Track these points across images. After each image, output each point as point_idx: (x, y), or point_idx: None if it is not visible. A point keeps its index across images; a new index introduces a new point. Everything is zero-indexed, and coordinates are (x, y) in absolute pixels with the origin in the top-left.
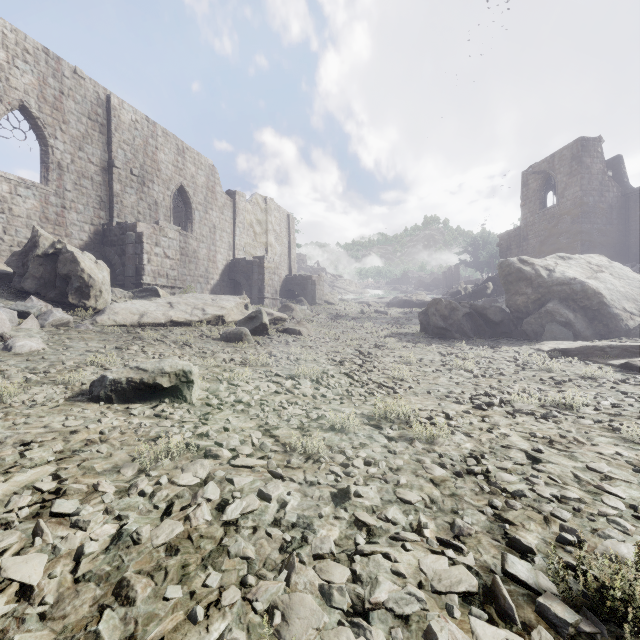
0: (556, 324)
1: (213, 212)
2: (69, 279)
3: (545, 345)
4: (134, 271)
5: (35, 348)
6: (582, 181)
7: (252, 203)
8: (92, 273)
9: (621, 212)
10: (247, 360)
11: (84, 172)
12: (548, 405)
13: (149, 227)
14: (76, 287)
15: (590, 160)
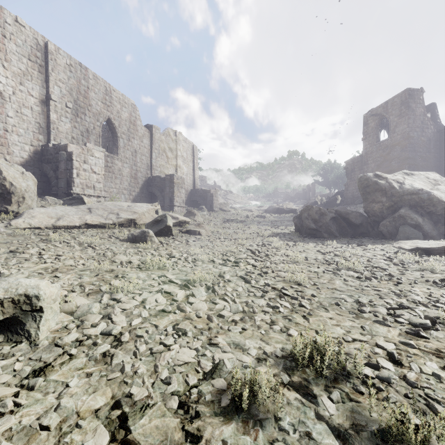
0: (408, 226)
1: (134, 140)
2: None
3: (404, 244)
4: (65, 183)
5: None
6: (409, 120)
7: (165, 135)
8: (15, 181)
9: (436, 144)
10: (145, 262)
11: (24, 102)
12: None
13: (78, 148)
14: None
15: (415, 105)
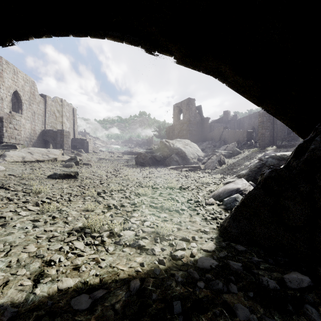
0: (174, 161)
1: (34, 105)
2: None
3: (170, 167)
4: None
5: (4, 169)
6: (189, 113)
7: (54, 101)
8: None
9: (200, 124)
10: (80, 172)
11: None
12: (158, 177)
13: (6, 114)
14: None
15: (192, 106)
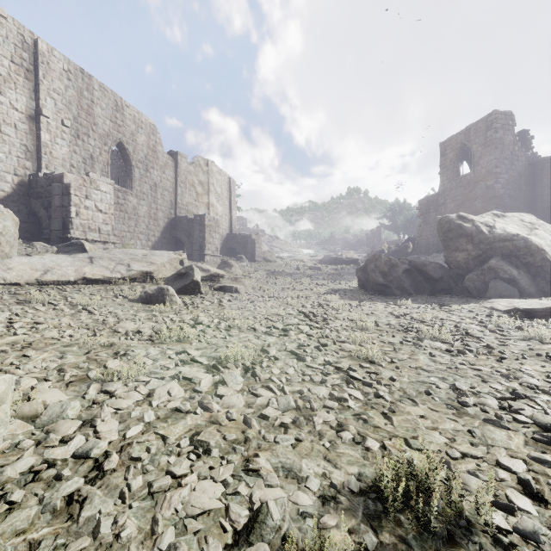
0: (500, 281)
1: (154, 171)
2: None
3: (497, 303)
4: (61, 224)
5: None
6: (496, 150)
7: (194, 165)
8: None
9: (529, 179)
10: (160, 332)
11: (6, 118)
12: None
13: (78, 178)
14: None
15: (503, 132)
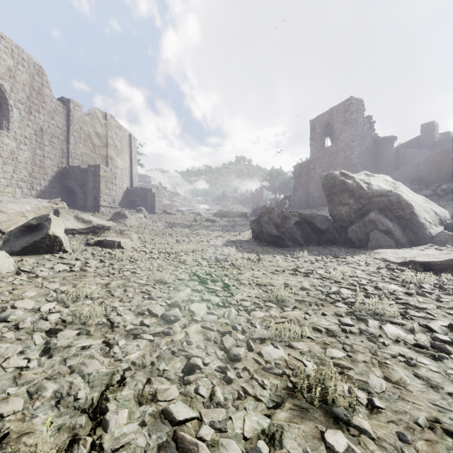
0: (379, 232)
1: (40, 114)
2: None
3: (385, 254)
4: None
5: None
6: (352, 128)
7: (90, 116)
8: None
9: (373, 153)
10: None
11: None
12: None
13: None
14: None
15: (356, 114)
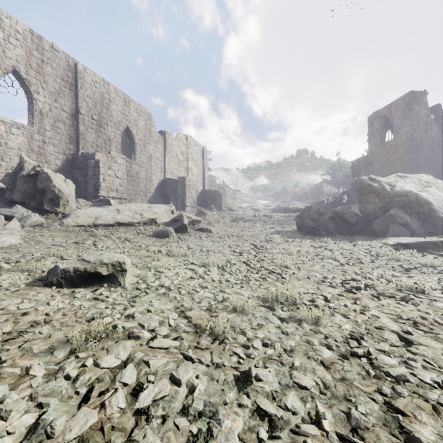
0: (397, 225)
1: (150, 146)
2: (45, 192)
3: (390, 240)
4: (93, 187)
5: (13, 243)
6: (412, 122)
7: (177, 139)
8: (61, 188)
9: (440, 144)
10: (171, 251)
11: (58, 117)
12: (404, 289)
13: (104, 156)
14: (50, 198)
15: (418, 107)
